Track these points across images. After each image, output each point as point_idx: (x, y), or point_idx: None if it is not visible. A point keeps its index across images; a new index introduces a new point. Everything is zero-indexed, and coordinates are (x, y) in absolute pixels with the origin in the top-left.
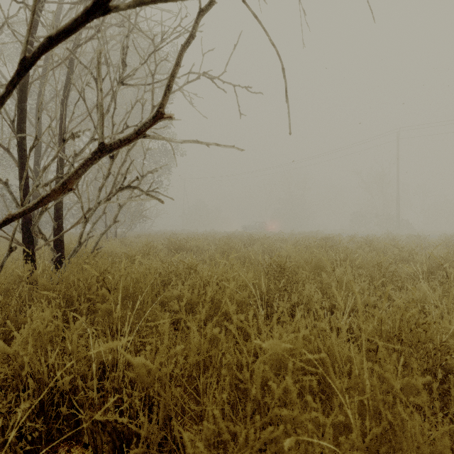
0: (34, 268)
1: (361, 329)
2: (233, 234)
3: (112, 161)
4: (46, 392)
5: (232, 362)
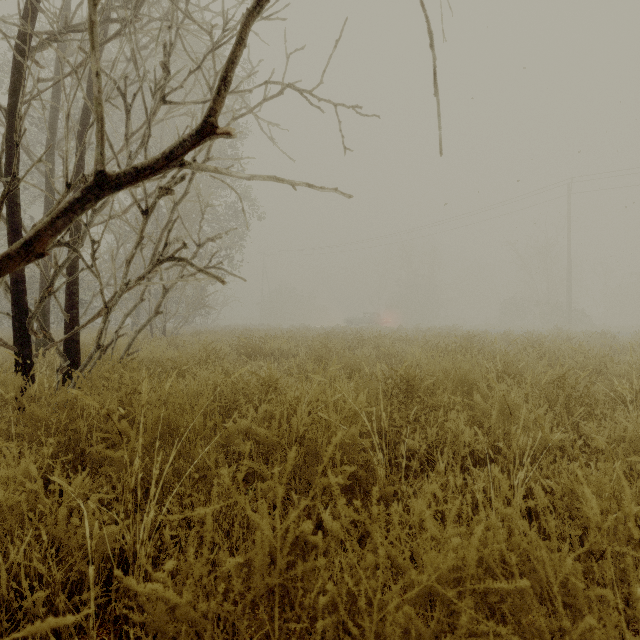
0: (28, 384)
1: (545, 489)
2: (333, 330)
3: (146, 218)
4: (7, 614)
5: (337, 593)
